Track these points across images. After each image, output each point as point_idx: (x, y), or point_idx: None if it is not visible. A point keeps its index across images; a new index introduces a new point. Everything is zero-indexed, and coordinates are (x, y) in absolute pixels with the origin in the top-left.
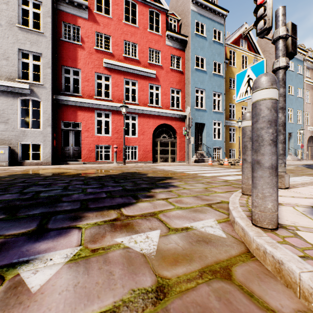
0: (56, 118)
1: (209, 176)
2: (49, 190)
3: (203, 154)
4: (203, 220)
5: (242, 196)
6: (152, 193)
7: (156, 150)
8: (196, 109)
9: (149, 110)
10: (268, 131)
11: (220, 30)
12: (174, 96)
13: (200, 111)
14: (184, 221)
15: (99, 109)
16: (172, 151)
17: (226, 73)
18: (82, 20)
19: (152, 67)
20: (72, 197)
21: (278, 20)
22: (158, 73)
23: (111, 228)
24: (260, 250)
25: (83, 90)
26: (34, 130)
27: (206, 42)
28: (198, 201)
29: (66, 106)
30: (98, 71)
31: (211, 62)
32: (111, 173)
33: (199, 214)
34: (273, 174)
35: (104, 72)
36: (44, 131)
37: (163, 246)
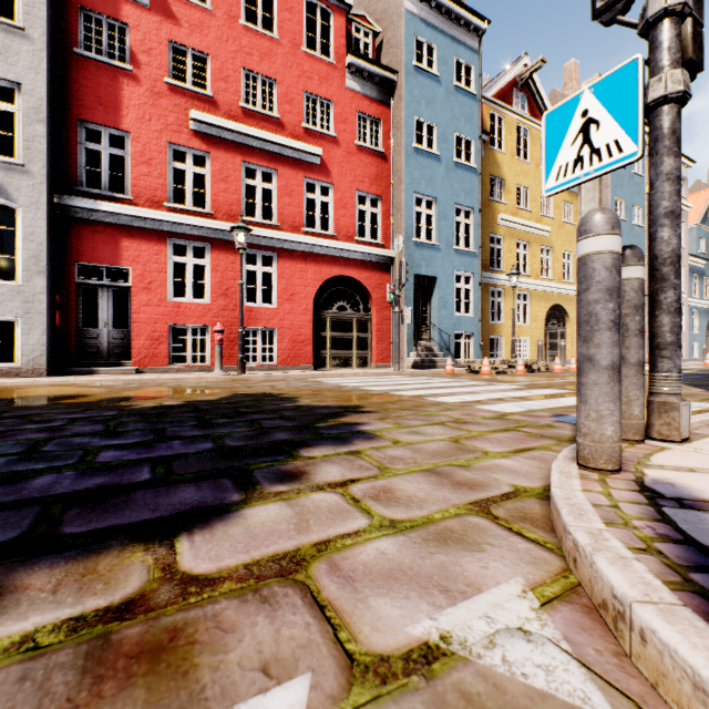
0: (62, 255)
1: (454, 404)
2: None
3: (433, 349)
4: (483, 590)
5: (582, 473)
6: (302, 464)
7: (323, 340)
8: (417, 244)
9: (306, 243)
10: None
11: (471, 64)
12: (365, 212)
13: (426, 248)
14: (409, 601)
15: (179, 236)
16: (362, 342)
17: (483, 164)
18: (135, 9)
19: (314, 140)
20: (26, 486)
21: None
22: (327, 153)
23: (80, 675)
24: None
25: (137, 186)
26: None
27: (439, 89)
28: (445, 490)
29: (89, 224)
30: (175, 139)
31: (451, 135)
32: (201, 398)
33: (459, 556)
34: None
35: (193, 143)
36: (27, 288)
37: None
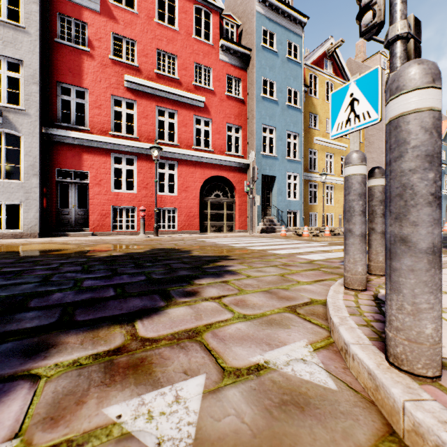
0: (47, 164)
1: (284, 254)
2: (13, 283)
3: (273, 221)
4: (287, 344)
5: (346, 292)
6: (196, 287)
7: (206, 215)
8: (264, 156)
9: (195, 155)
10: (426, 177)
11: (297, 44)
12: (231, 136)
13: (269, 158)
14: (251, 348)
15: (118, 152)
16: (229, 216)
17: (305, 105)
18: (91, 14)
19: (200, 92)
20: (50, 298)
21: (394, 11)
22: (208, 100)
23: (104, 374)
24: (428, 441)
25: (92, 122)
26: (9, 182)
27: (277, 60)
28: (273, 301)
29: (64, 145)
30: (115, 93)
31: (284, 88)
32: (134, 251)
33: (277, 330)
34: (436, 265)
35: (126, 95)
36: (27, 184)
37: (210, 425)
